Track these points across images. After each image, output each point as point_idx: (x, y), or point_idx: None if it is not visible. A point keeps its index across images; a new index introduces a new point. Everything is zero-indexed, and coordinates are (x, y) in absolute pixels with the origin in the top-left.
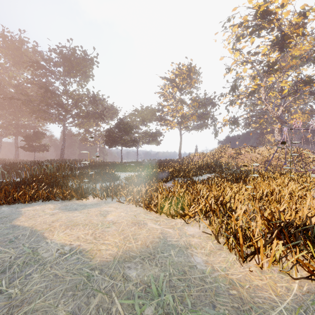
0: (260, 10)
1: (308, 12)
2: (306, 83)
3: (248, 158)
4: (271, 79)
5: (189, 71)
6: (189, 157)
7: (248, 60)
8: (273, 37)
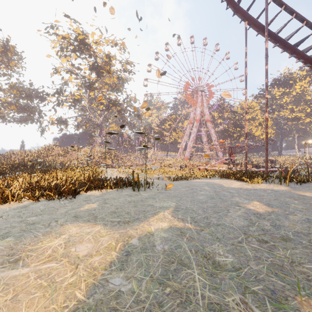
0: (79, 37)
1: (112, 58)
2: (113, 105)
3: (75, 156)
4: (93, 94)
5: (5, 47)
6: (4, 156)
7: (73, 71)
8: (92, 62)
